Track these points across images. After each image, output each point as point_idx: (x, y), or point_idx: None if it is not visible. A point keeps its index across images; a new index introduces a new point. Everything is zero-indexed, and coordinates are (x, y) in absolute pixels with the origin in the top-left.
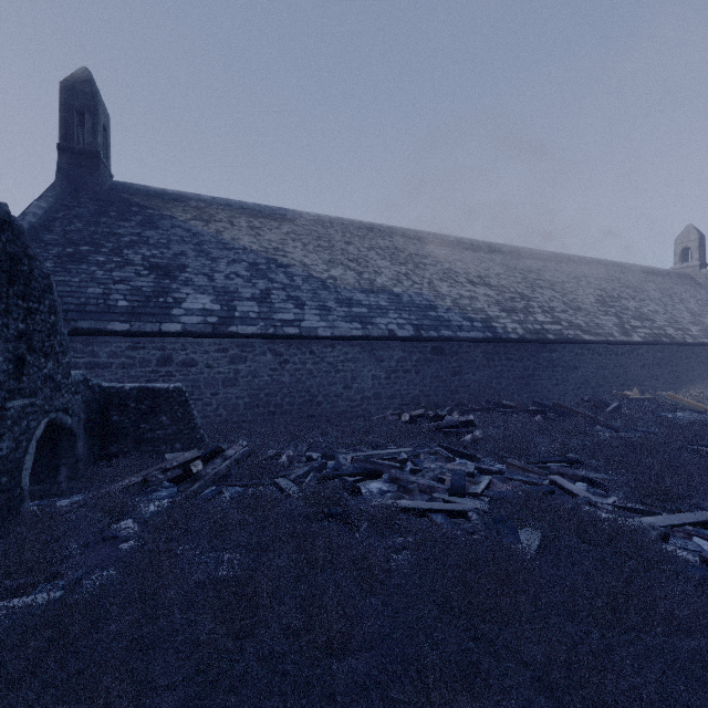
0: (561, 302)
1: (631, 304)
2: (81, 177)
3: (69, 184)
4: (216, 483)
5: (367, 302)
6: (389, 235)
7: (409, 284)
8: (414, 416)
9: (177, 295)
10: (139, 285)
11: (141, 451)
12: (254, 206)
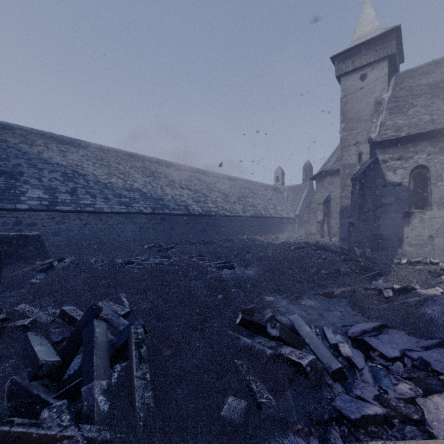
0: (221, 198)
1: (250, 200)
2: None
3: None
4: (64, 270)
5: (129, 196)
6: (142, 160)
7: (151, 188)
8: (150, 246)
9: (21, 189)
10: None
11: (19, 263)
12: (60, 136)
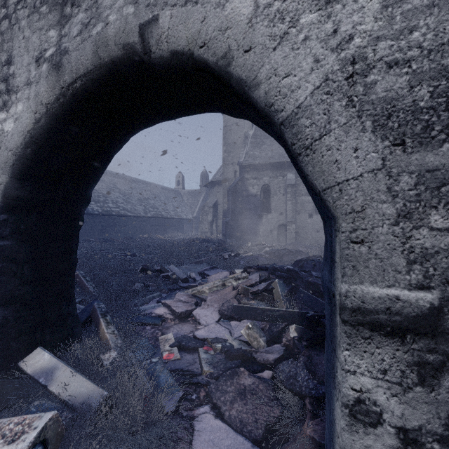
0: (122, 199)
1: (152, 202)
2: None
3: None
4: None
5: None
6: None
7: None
8: None
9: None
10: None
11: None
12: None
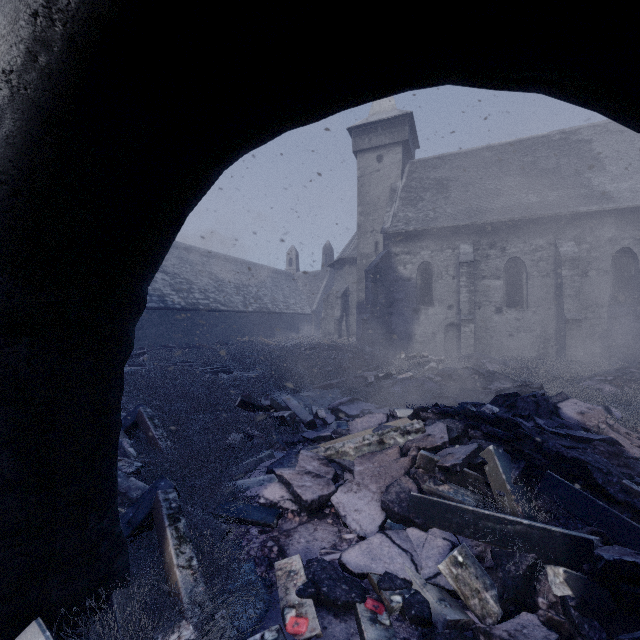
0: (213, 286)
1: (254, 290)
2: None
3: None
4: None
5: None
6: None
7: None
8: None
9: None
10: None
11: None
12: None
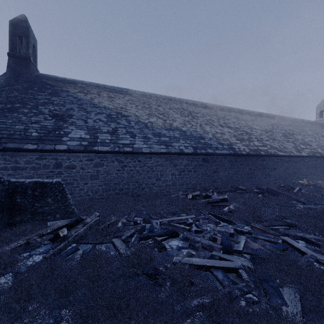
0: (265, 136)
1: (299, 137)
2: (20, 70)
3: (13, 73)
4: (76, 242)
5: (169, 135)
6: (179, 102)
7: (190, 126)
8: (194, 195)
9: (66, 130)
10: (45, 125)
11: (35, 220)
12: (111, 87)
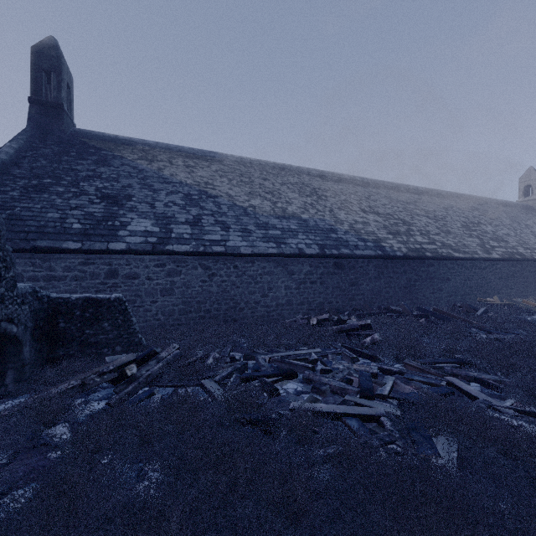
0: (434, 227)
1: (488, 229)
2: (48, 124)
3: (38, 130)
4: (149, 384)
5: (281, 226)
6: (297, 173)
7: (314, 212)
8: (320, 320)
9: (123, 220)
10: (92, 211)
11: (85, 354)
12: (190, 149)
